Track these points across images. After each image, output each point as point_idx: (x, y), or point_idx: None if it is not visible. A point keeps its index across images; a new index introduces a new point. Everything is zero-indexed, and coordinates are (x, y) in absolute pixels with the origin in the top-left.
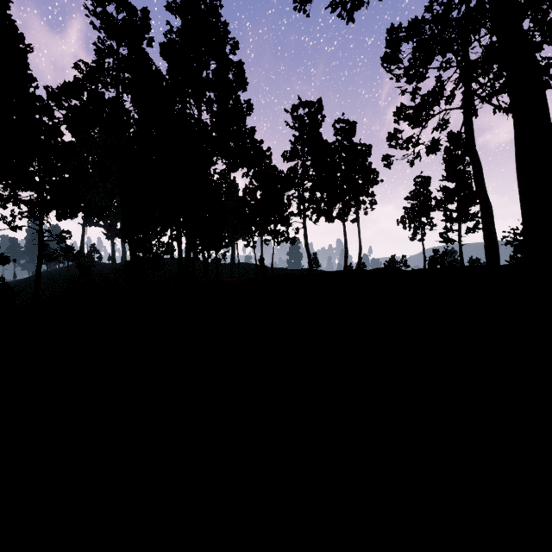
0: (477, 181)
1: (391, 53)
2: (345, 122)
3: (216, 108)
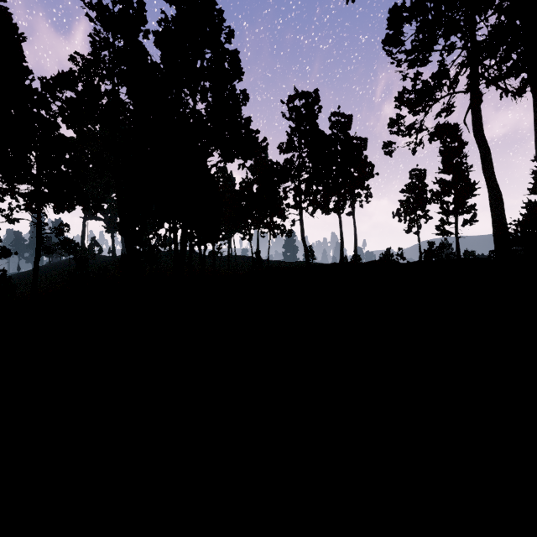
0: (485, 168)
1: (392, 35)
2: (341, 115)
3: (211, 97)
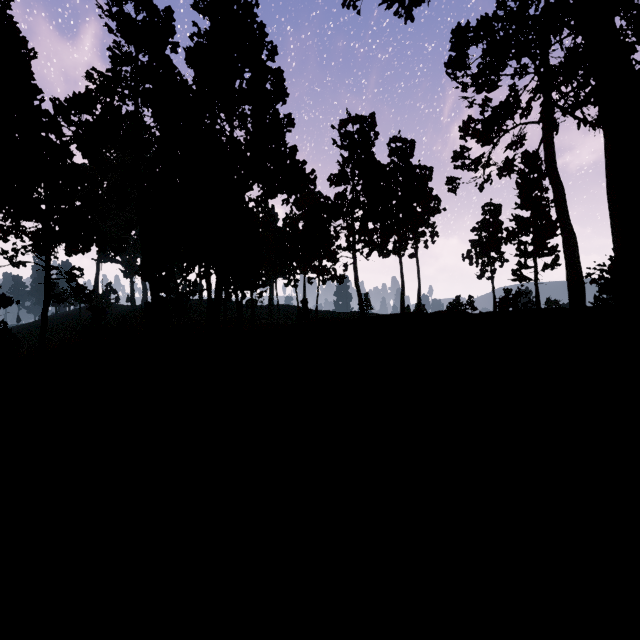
0: (559, 208)
1: (456, 58)
2: (402, 140)
3: (251, 123)
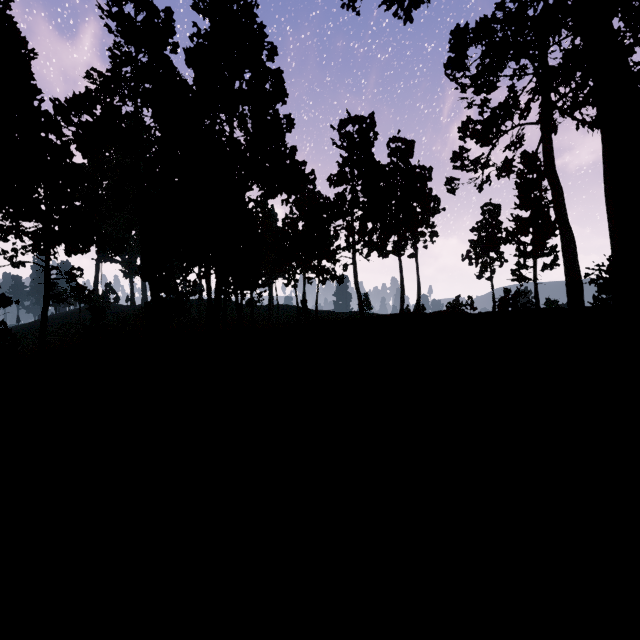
0: (557, 208)
1: (455, 59)
2: (401, 140)
3: (251, 123)
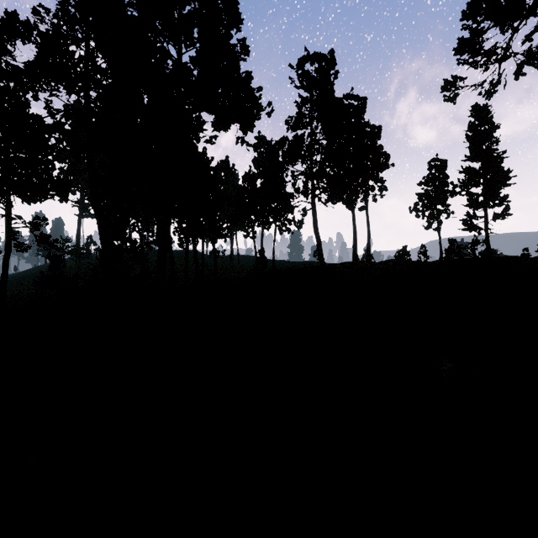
0: None
1: None
2: (354, 97)
3: (198, 38)
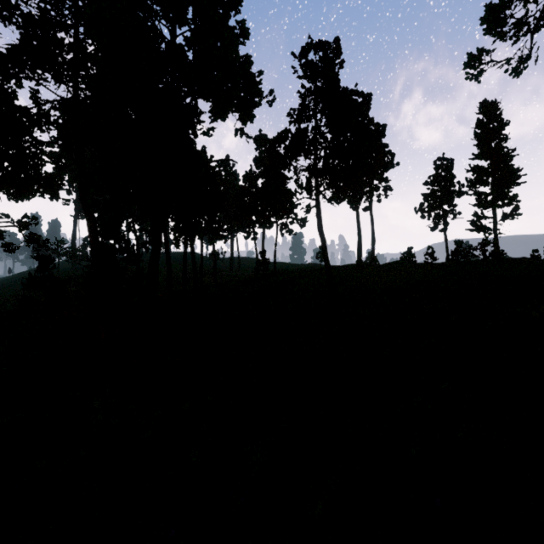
0: None
1: None
2: (358, 93)
3: (193, 16)
